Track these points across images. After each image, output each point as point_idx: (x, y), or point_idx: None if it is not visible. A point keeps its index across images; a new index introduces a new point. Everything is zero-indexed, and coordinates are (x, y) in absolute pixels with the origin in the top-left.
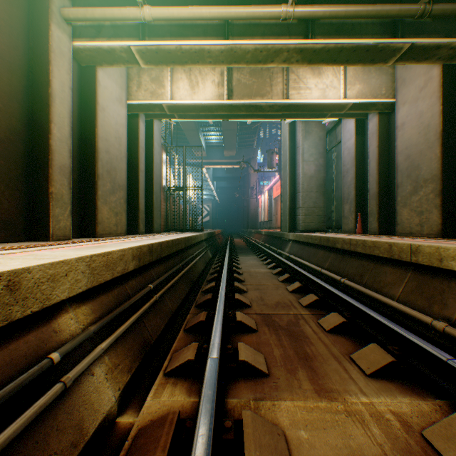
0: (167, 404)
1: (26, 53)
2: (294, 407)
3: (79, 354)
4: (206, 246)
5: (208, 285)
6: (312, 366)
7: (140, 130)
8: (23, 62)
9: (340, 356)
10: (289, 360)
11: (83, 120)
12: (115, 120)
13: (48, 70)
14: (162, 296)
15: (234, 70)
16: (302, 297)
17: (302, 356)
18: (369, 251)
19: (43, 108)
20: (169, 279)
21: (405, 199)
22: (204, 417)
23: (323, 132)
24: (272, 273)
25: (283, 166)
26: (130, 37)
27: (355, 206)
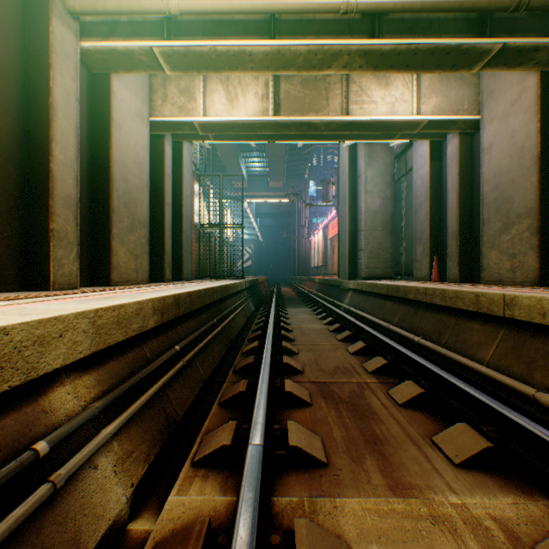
0: (195, 506)
1: (20, 53)
2: (362, 511)
3: (77, 441)
4: (247, 297)
5: (249, 345)
6: (383, 452)
7: (166, 154)
8: (16, 65)
9: (419, 439)
10: (354, 445)
11: (94, 139)
12: (134, 140)
13: (48, 75)
14: (191, 359)
15: (281, 80)
16: (367, 360)
17: (370, 439)
18: (450, 303)
19: (41, 123)
20: (201, 338)
21: (492, 239)
22: (242, 534)
23: (390, 157)
24: (329, 330)
25: (342, 199)
26: (153, 36)
27: (430, 247)
